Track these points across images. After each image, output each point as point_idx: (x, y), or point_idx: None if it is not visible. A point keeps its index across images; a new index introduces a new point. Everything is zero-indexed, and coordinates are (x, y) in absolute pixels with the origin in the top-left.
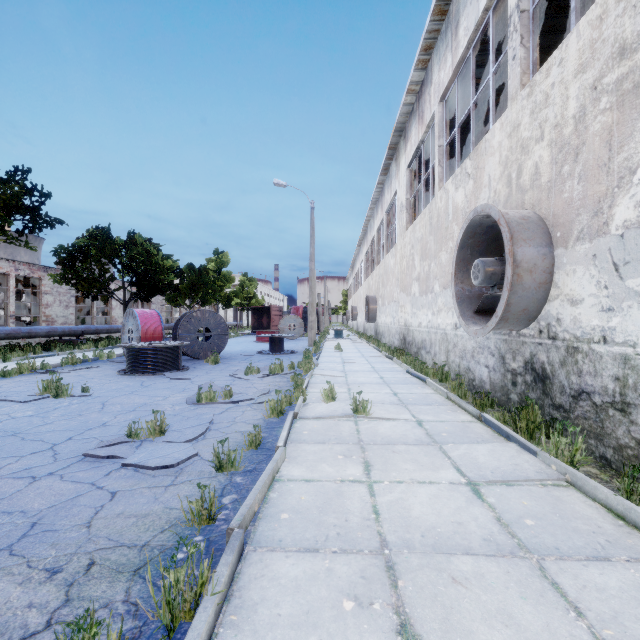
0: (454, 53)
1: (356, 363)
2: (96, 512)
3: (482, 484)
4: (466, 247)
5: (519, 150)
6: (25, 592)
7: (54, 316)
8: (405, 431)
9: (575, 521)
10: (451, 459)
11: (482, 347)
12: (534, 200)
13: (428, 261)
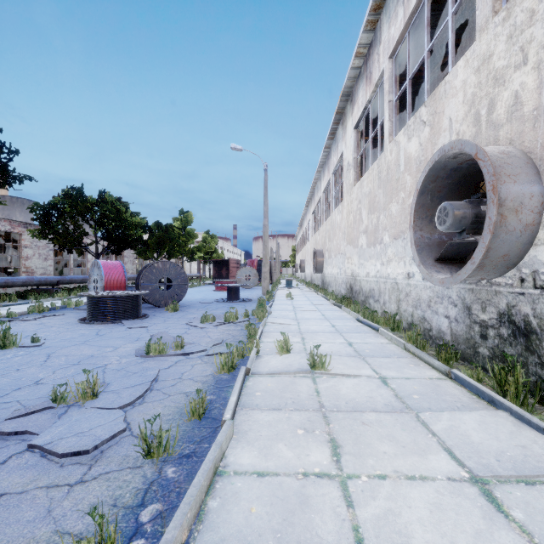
0: (406, 5)
1: (307, 311)
2: None
3: (492, 481)
4: (426, 192)
5: (491, 83)
6: None
7: (33, 267)
8: (370, 392)
9: None
10: (436, 435)
11: (441, 297)
12: (513, 134)
13: (377, 214)
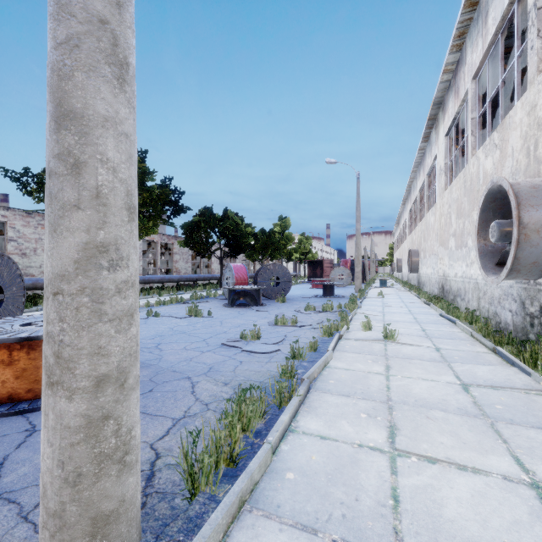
0: (484, 39)
1: (395, 307)
2: (235, 367)
3: (472, 386)
4: (488, 210)
5: (535, 127)
6: (218, 387)
7: (180, 268)
8: (423, 353)
9: (538, 412)
10: (454, 371)
11: (506, 294)
12: None
13: (462, 219)
